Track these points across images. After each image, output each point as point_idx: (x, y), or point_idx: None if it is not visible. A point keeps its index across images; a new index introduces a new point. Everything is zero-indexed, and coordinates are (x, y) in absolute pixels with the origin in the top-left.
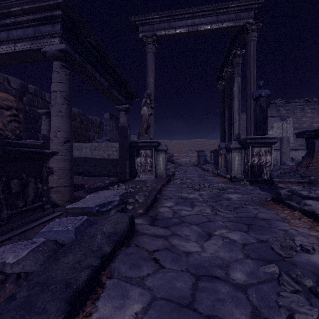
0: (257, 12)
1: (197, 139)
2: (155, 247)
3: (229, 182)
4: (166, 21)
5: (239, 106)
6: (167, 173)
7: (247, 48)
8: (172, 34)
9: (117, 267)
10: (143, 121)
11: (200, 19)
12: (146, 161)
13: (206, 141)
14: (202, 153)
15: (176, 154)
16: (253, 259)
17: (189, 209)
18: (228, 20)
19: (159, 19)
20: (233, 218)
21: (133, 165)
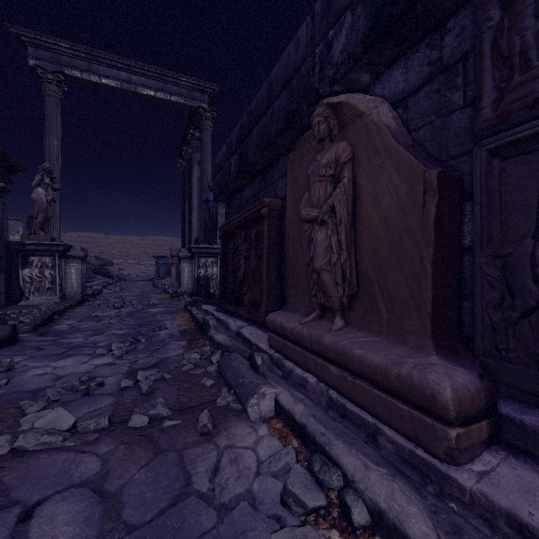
0: (214, 97)
1: (158, 237)
2: (40, 345)
3: (168, 298)
4: (84, 59)
5: (199, 203)
6: (84, 292)
7: (202, 137)
8: (94, 81)
9: (1, 353)
10: (37, 210)
11: (140, 78)
12: (43, 274)
13: (173, 241)
14: (164, 260)
15: (118, 260)
16: (122, 338)
17: (93, 323)
18: (178, 94)
19: (70, 51)
20: (133, 324)
21: (15, 282)
